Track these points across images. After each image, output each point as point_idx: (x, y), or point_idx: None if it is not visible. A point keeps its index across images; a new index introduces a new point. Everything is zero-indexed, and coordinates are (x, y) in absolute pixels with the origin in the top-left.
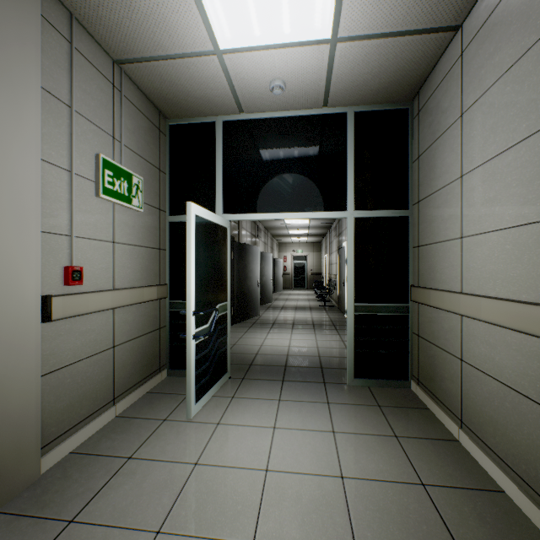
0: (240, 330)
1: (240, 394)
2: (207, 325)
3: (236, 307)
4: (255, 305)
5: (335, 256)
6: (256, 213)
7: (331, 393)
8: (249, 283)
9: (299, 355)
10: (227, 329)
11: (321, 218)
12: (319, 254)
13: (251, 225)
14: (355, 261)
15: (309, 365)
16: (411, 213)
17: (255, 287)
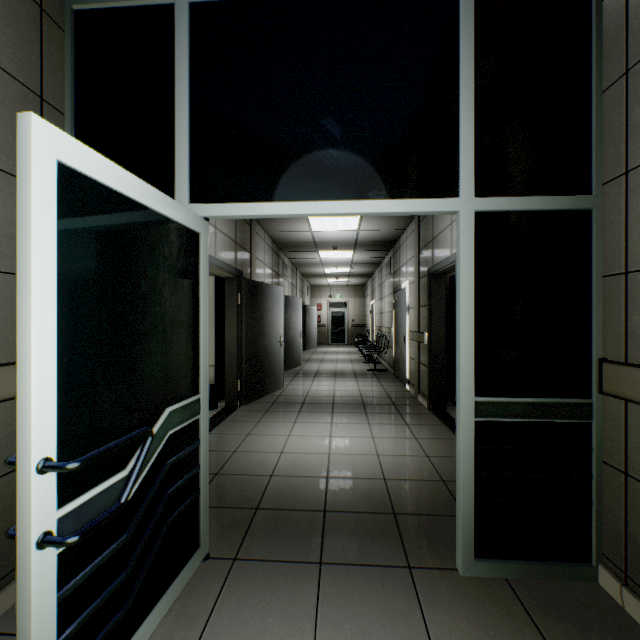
0: (250, 417)
1: (218, 629)
2: (124, 472)
3: (246, 379)
4: (276, 374)
5: (388, 303)
6: (263, 202)
7: (433, 613)
8: (266, 341)
9: (347, 477)
10: (199, 454)
11: (402, 212)
12: (362, 300)
13: (271, 257)
14: (476, 307)
15: (369, 507)
16: (598, 203)
17: (276, 347)
